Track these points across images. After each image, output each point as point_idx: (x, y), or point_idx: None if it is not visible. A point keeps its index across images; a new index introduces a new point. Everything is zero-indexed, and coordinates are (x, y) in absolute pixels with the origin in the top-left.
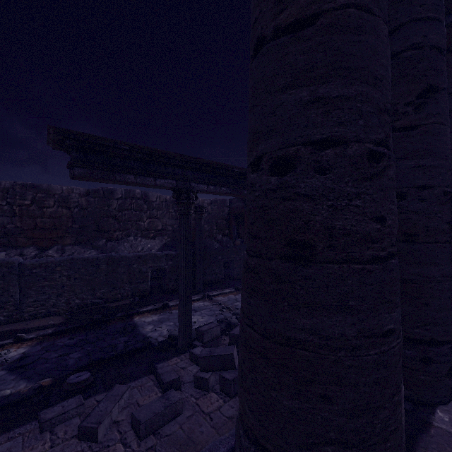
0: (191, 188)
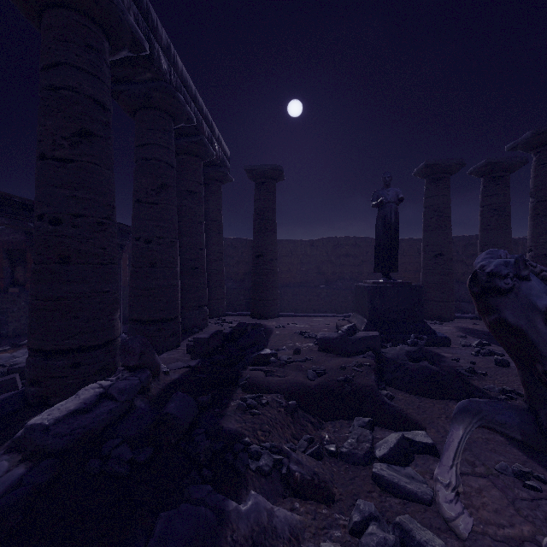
0: None
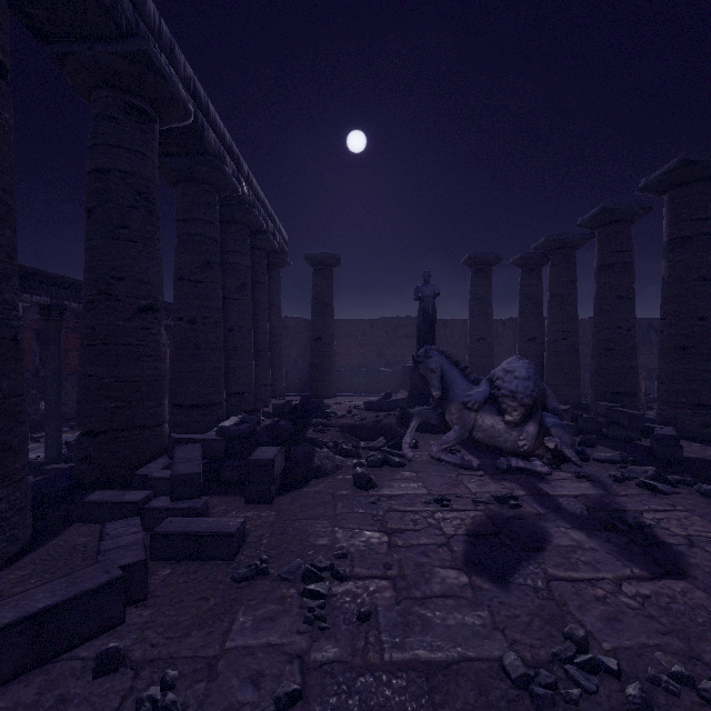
0: (68, 307)
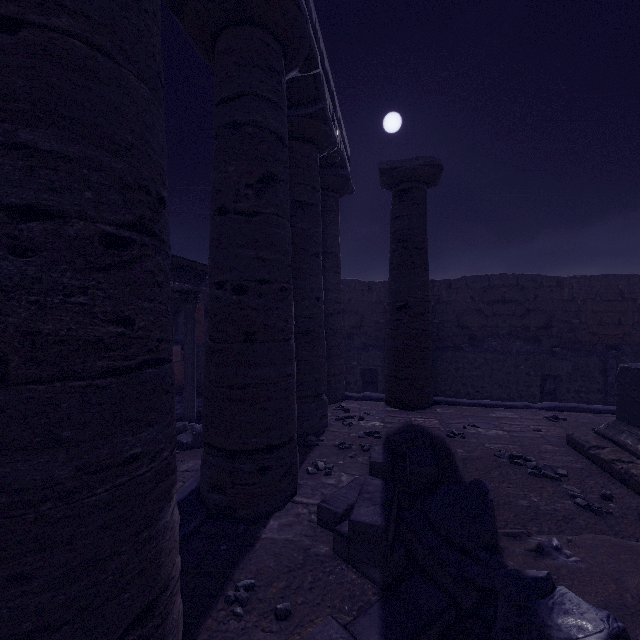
0: None
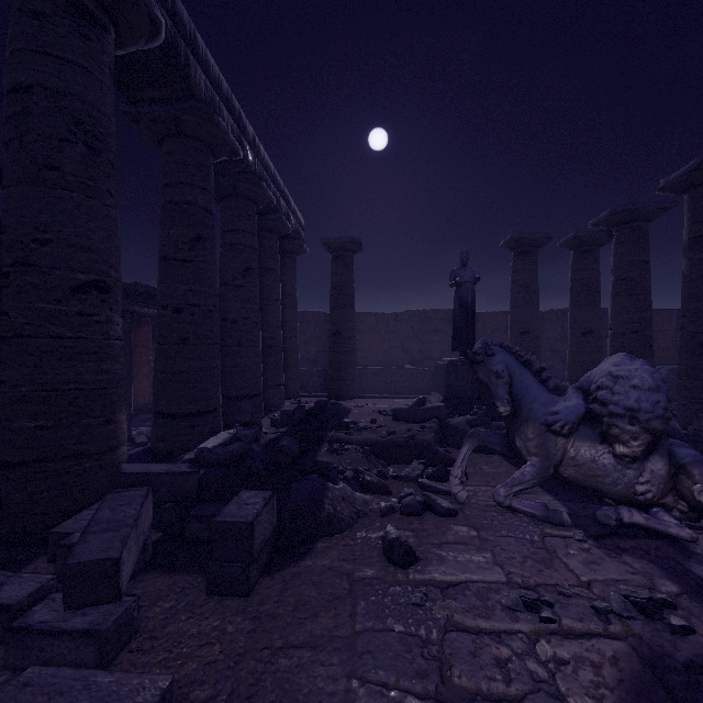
0: None
